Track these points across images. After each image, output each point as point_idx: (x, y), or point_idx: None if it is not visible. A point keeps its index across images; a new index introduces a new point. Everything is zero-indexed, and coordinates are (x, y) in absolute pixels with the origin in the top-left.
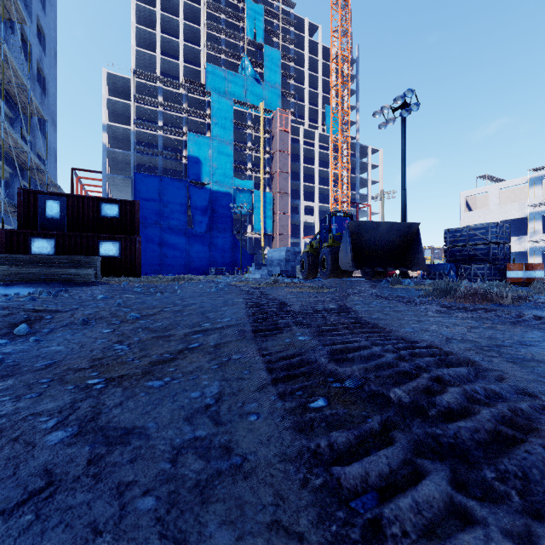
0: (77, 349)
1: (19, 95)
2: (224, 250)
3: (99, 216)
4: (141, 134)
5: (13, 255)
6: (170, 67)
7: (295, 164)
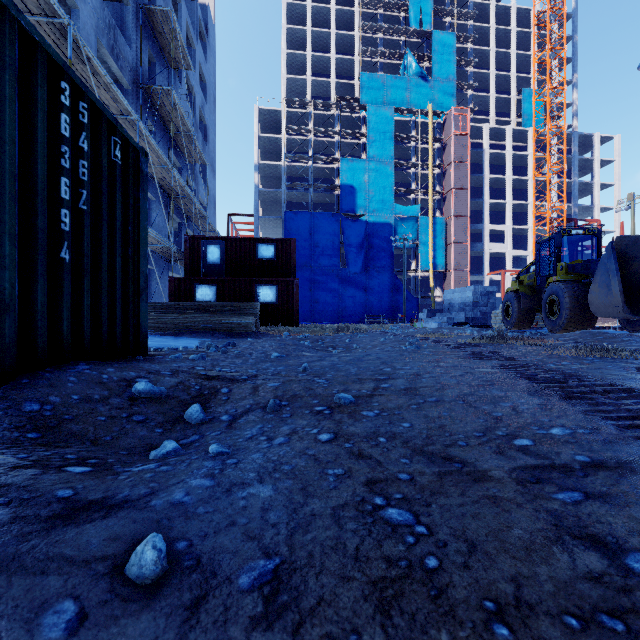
0: (299, 502)
1: (185, 144)
2: (382, 293)
3: (255, 259)
4: (292, 168)
5: (181, 303)
6: (321, 88)
7: (477, 177)
